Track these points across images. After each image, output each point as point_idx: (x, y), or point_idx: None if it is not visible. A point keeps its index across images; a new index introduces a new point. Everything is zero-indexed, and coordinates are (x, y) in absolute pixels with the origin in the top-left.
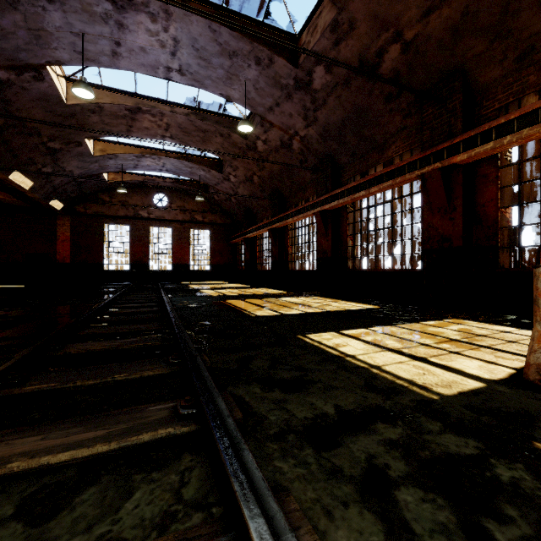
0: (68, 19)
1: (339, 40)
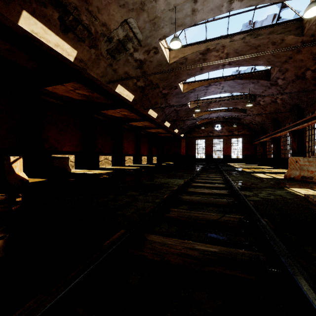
0: (194, 93)
1: (283, 73)
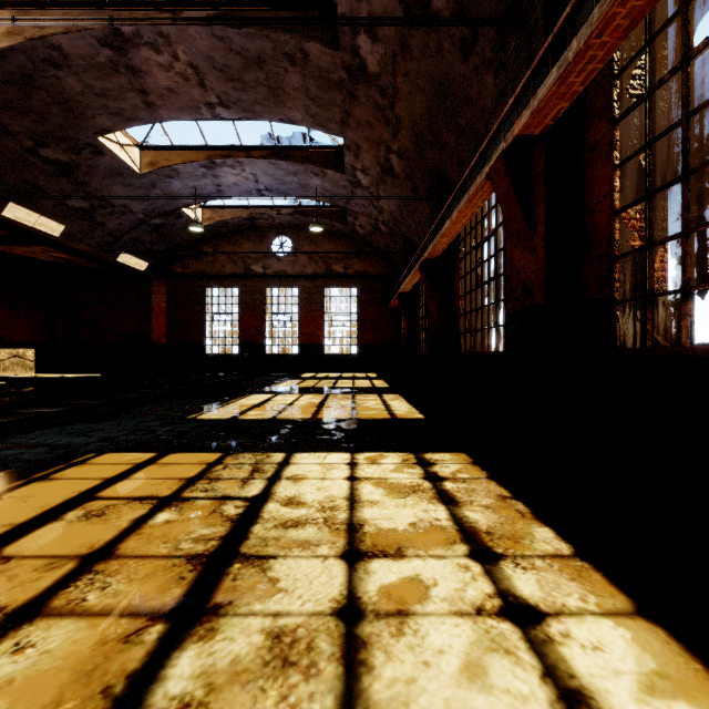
0: None
1: None
